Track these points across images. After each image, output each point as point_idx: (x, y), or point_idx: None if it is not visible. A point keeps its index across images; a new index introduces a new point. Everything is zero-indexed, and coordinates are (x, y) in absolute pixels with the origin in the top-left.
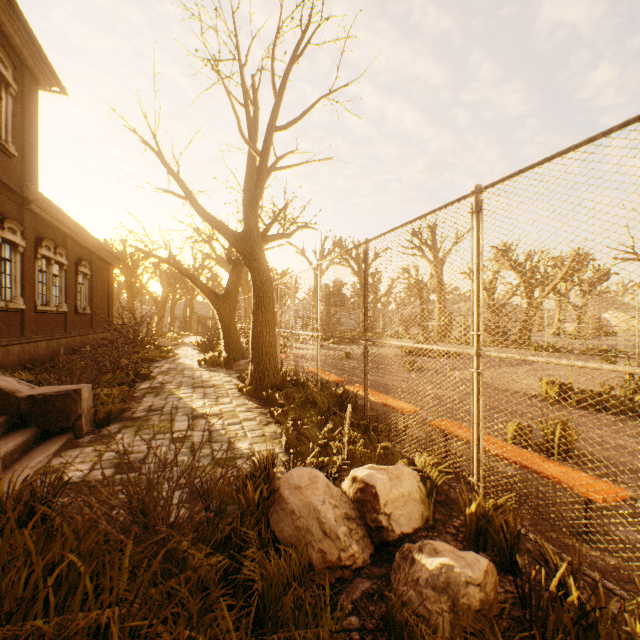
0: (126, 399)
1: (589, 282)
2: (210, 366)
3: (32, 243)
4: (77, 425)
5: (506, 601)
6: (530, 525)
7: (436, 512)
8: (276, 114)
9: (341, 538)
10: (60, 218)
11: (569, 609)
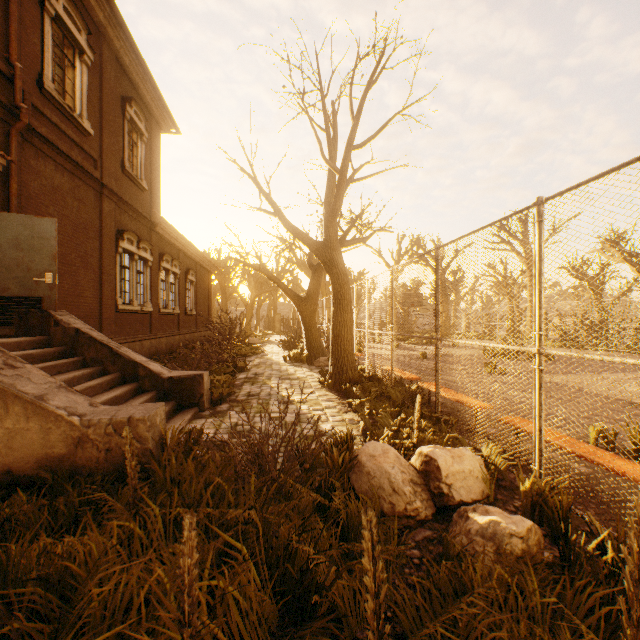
0: (230, 386)
1: None
2: (294, 362)
3: (157, 258)
4: (200, 402)
5: (552, 562)
6: (586, 508)
7: (498, 493)
8: (353, 135)
9: (407, 494)
10: (175, 236)
11: (603, 566)
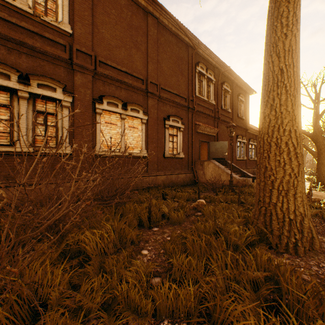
0: None
1: None
2: (307, 180)
3: (247, 141)
4: None
5: None
6: None
7: None
8: (318, 98)
9: None
10: (254, 131)
11: None
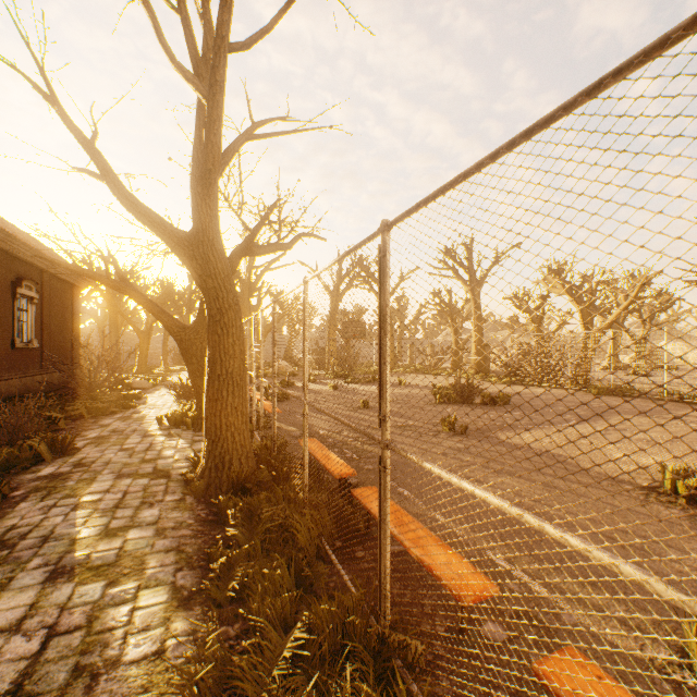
0: None
1: (650, 309)
2: (173, 426)
3: None
4: None
5: None
6: None
7: None
8: (227, 14)
9: None
10: None
11: None
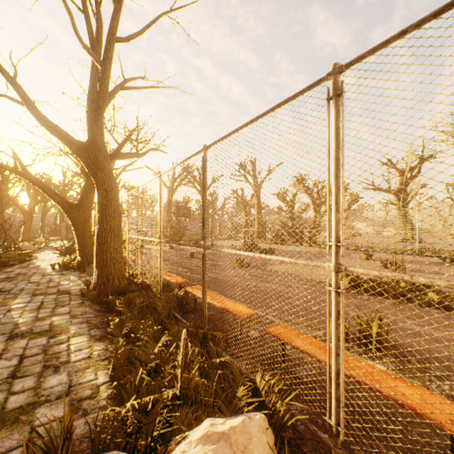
0: None
1: (348, 203)
2: (63, 269)
3: None
4: None
5: None
6: None
7: None
8: (116, 22)
9: None
10: None
11: None
